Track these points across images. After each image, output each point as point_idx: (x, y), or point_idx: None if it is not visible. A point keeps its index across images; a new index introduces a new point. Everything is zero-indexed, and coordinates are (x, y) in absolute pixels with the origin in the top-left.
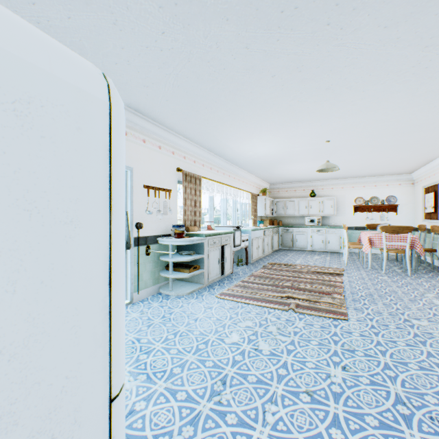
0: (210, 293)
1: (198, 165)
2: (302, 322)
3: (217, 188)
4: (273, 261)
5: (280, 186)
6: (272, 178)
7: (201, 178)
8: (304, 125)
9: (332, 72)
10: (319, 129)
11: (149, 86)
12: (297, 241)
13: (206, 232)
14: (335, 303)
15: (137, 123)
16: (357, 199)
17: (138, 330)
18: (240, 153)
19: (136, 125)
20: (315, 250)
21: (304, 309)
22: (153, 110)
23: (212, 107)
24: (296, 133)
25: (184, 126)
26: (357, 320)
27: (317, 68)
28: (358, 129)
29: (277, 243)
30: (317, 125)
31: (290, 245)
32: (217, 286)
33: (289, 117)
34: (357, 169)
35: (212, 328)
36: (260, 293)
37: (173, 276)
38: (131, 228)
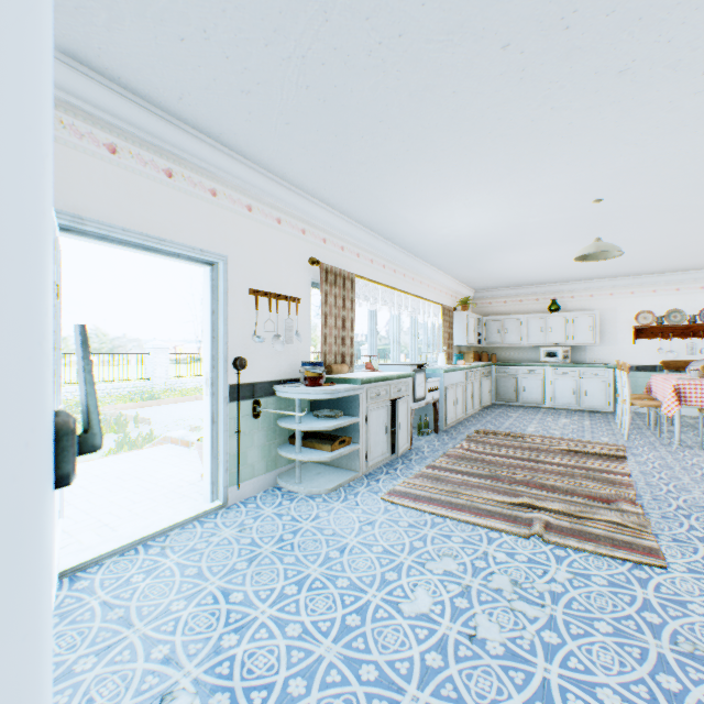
0: (370, 489)
1: (349, 255)
2: (564, 569)
3: (382, 296)
4: (483, 427)
5: (492, 294)
6: (480, 278)
7: (354, 278)
8: (555, 165)
9: (642, 24)
10: (586, 175)
11: (251, 92)
12: (525, 390)
13: (363, 376)
14: (629, 524)
15: (236, 174)
16: (639, 314)
17: (229, 571)
18: (424, 231)
19: (234, 177)
20: (560, 406)
21: (564, 534)
22: (264, 146)
23: (375, 133)
24: (537, 185)
25: (322, 179)
26: (688, 570)
27: (608, 15)
28: (668, 170)
29: (488, 393)
30: (582, 166)
31: (512, 397)
32: (382, 475)
33: (526, 149)
34: (645, 259)
35: (374, 574)
36: (468, 493)
37: (301, 458)
38: (224, 368)
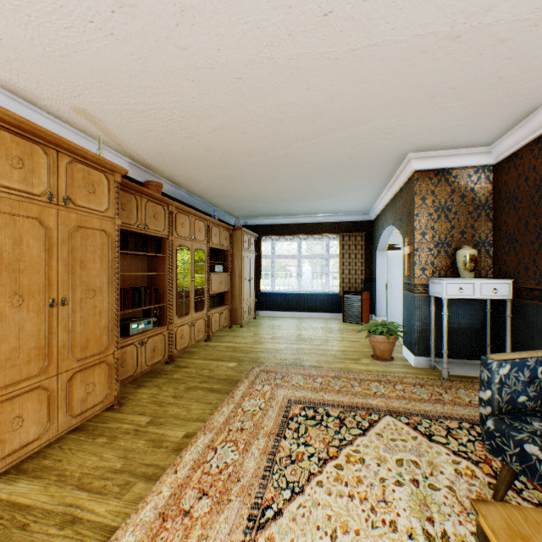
0: None
1: None
2: None
3: None
4: None
5: None
6: None
7: None
8: None
9: None
10: None
11: None
12: None
13: None
14: None
15: None
16: None
17: None
18: None
19: None
20: None
21: None
22: None
23: None
24: None
25: None
26: None
27: None
28: None
29: None
30: None
31: None
32: None
33: None
34: None
35: None
36: None
37: None
38: None
